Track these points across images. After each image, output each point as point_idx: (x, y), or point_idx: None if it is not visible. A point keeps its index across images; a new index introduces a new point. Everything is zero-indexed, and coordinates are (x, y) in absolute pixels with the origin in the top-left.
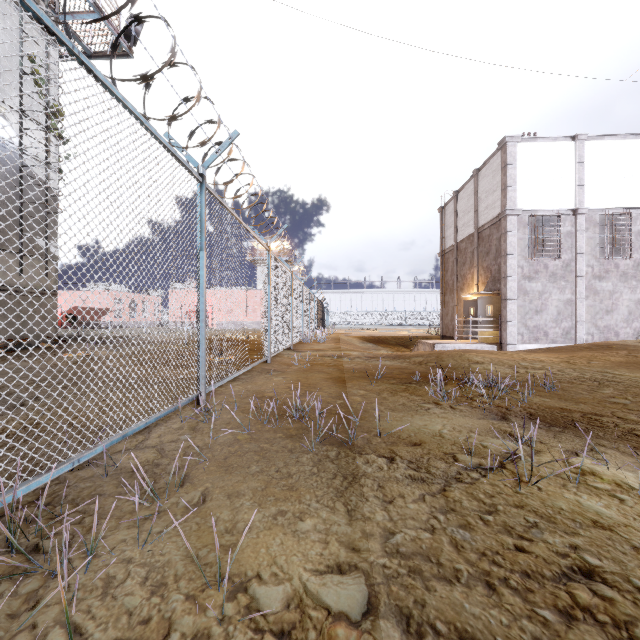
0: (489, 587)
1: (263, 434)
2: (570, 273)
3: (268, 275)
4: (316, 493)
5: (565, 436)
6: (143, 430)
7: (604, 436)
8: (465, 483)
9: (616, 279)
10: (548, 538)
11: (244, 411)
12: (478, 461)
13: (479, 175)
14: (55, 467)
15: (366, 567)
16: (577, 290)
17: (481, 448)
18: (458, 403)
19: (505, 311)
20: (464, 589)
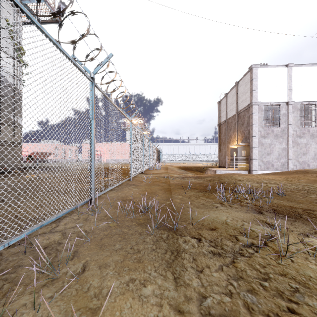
0: None
1: (124, 223)
2: (285, 134)
3: (130, 134)
4: (154, 265)
5: (297, 224)
6: (56, 220)
7: None
8: (246, 257)
9: (308, 137)
10: (308, 301)
11: (115, 208)
12: (251, 241)
13: (238, 85)
14: None
15: None
16: (288, 143)
17: (251, 232)
18: (233, 203)
19: (252, 153)
20: None
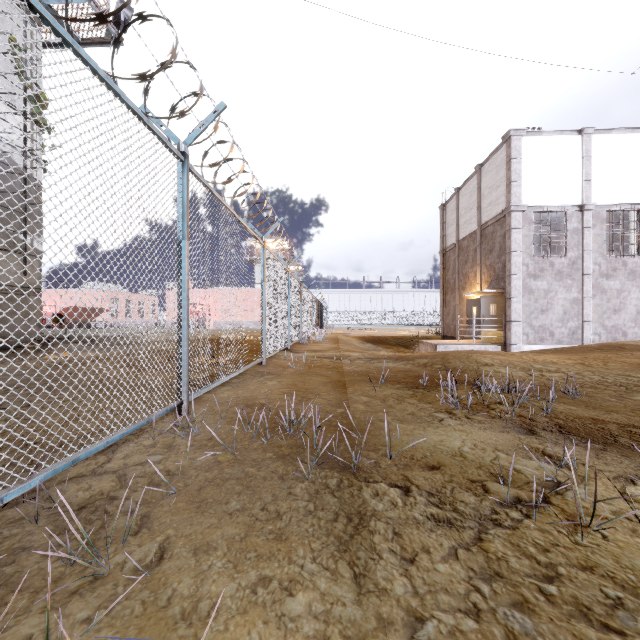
0: None
1: (250, 454)
2: (577, 271)
3: (263, 271)
4: (312, 546)
5: (610, 456)
6: (108, 448)
7: None
8: (506, 528)
9: (624, 277)
10: None
11: (230, 423)
12: (515, 493)
13: (482, 171)
14: None
15: None
16: (584, 289)
17: (514, 473)
18: (474, 412)
19: (510, 310)
20: None
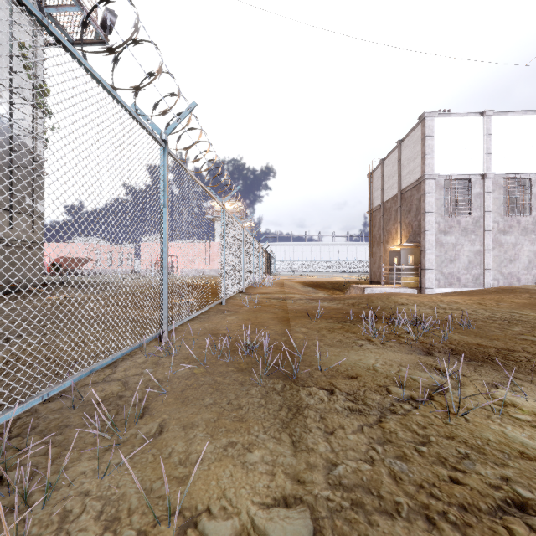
0: (429, 522)
1: (217, 368)
2: (479, 228)
3: (223, 229)
4: (264, 424)
5: (484, 370)
6: (111, 364)
7: (519, 370)
8: (399, 414)
9: (518, 233)
10: (480, 470)
11: (201, 347)
12: (409, 393)
13: (402, 145)
14: (25, 401)
15: (311, 500)
16: (485, 242)
17: (411, 381)
18: (388, 340)
19: (424, 260)
20: (405, 524)
